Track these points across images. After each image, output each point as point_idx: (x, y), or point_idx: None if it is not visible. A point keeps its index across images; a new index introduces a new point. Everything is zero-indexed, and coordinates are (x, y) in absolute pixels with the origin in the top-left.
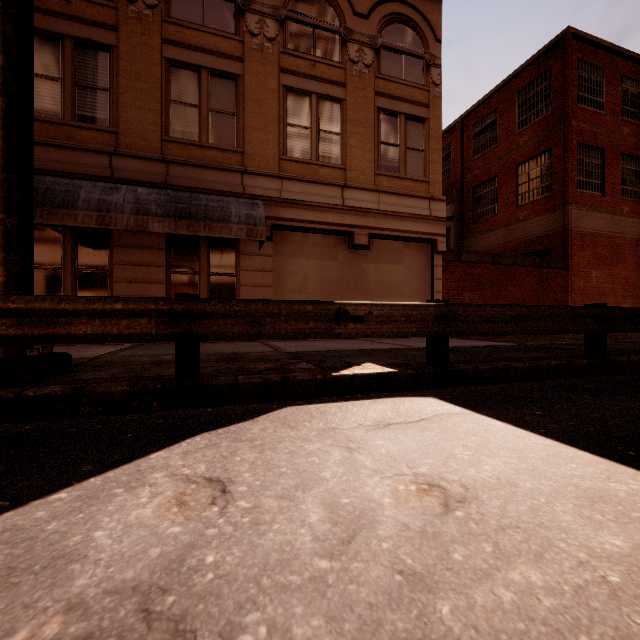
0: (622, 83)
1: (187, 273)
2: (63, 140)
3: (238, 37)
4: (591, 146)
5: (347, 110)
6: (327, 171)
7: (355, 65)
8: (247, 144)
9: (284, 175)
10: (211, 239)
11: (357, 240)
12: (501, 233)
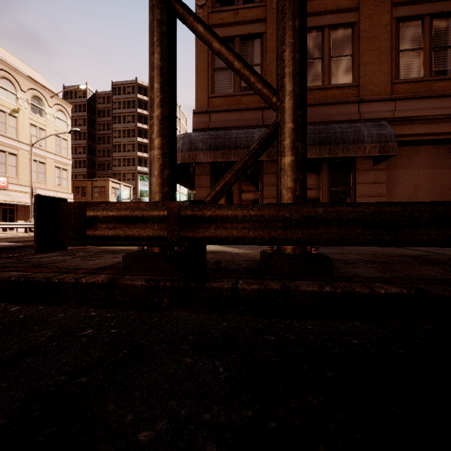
0: None
1: (312, 189)
2: (234, 106)
3: None
4: None
5: None
6: (441, 84)
7: None
8: (362, 78)
9: (397, 97)
10: (331, 161)
11: None
12: None
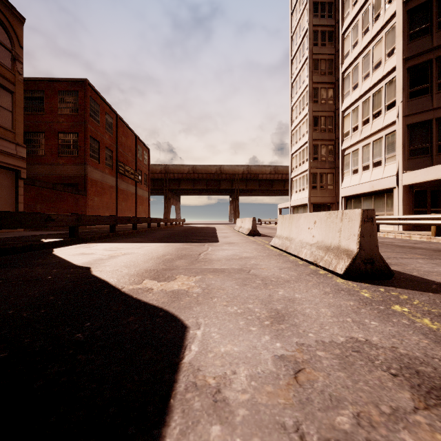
0: (106, 115)
1: None
2: None
3: None
4: (95, 139)
5: None
6: None
7: None
8: None
9: None
10: None
11: None
12: (47, 168)
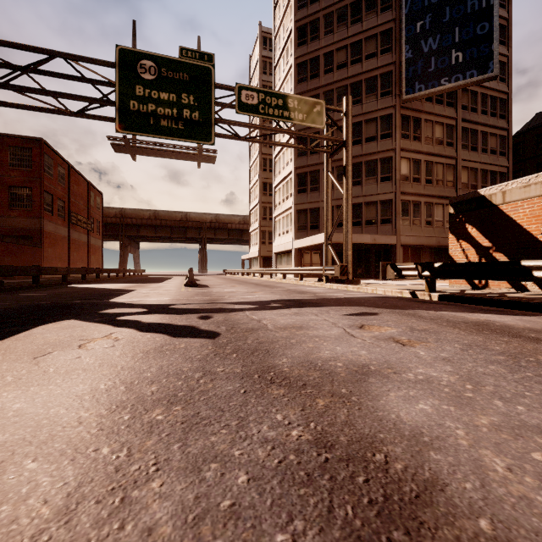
0: (59, 167)
1: None
2: None
3: None
4: (49, 192)
5: None
6: None
7: None
8: None
9: None
10: None
11: None
12: None
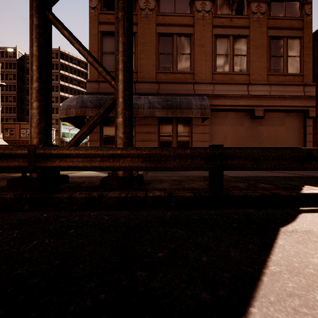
0: None
1: (167, 136)
2: None
3: (191, 14)
4: None
5: (250, 41)
6: (238, 77)
7: (255, 14)
8: (195, 68)
9: (215, 82)
10: (178, 118)
11: (256, 113)
12: None
